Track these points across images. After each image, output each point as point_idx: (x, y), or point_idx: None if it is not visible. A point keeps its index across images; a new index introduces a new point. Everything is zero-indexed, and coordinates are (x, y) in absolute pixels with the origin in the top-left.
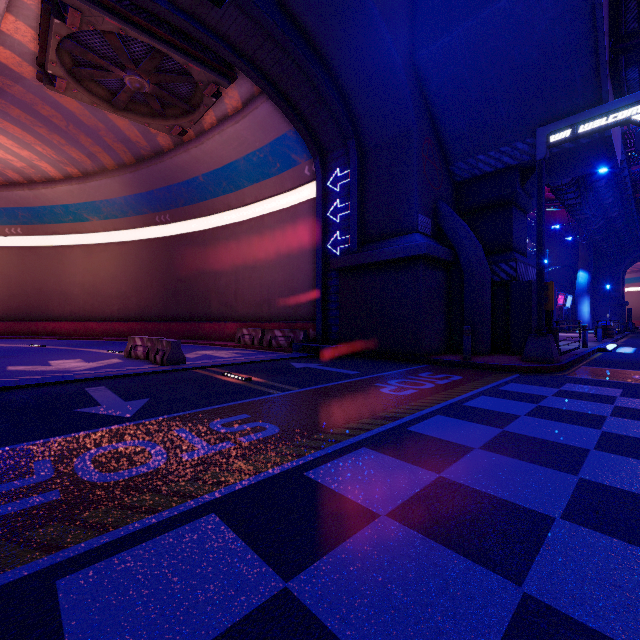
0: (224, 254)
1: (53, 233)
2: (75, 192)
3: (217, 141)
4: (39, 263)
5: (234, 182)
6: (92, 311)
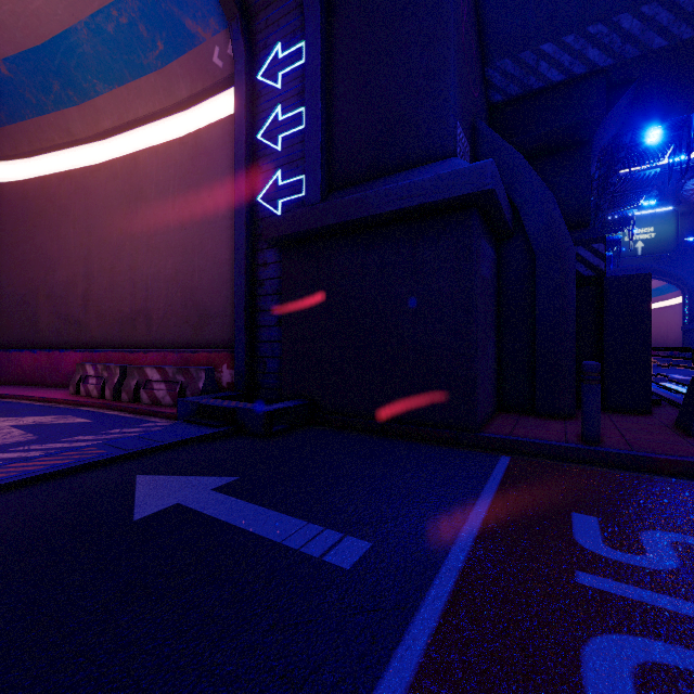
0: (63, 225)
1: None
2: None
3: None
4: None
5: (75, 83)
6: None
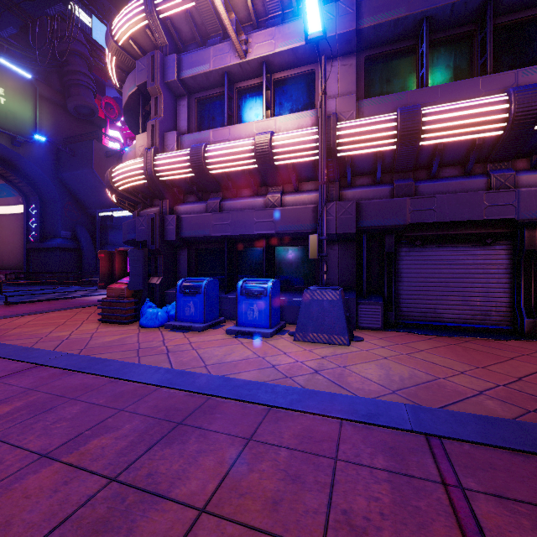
0: None
1: None
2: None
3: None
4: None
5: None
6: None
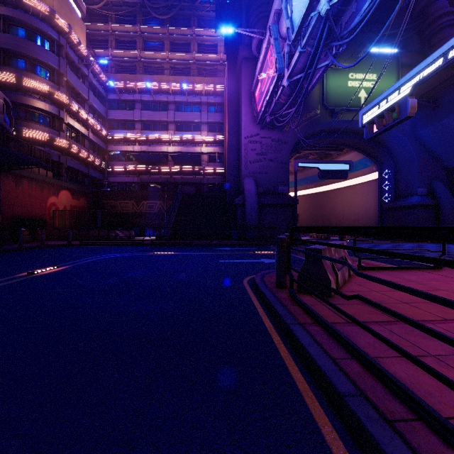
0: (337, 200)
1: None
2: None
3: None
4: None
5: None
6: None
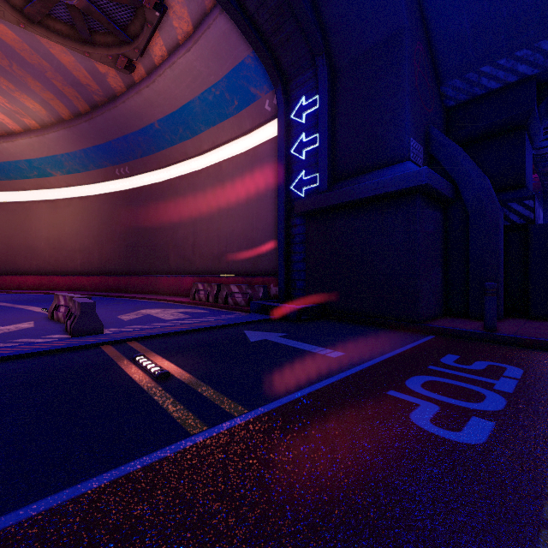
0: (182, 205)
1: (20, 189)
2: (35, 145)
3: (169, 77)
4: (7, 218)
5: (190, 127)
6: (57, 265)
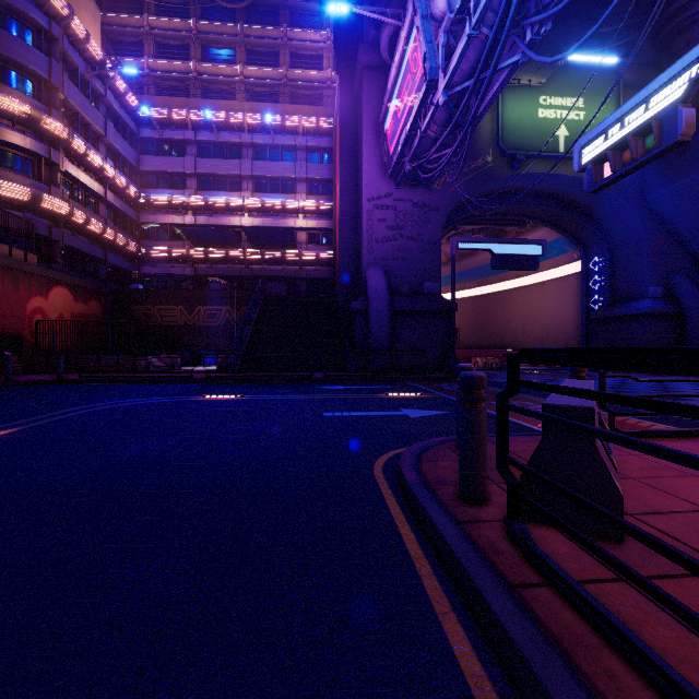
0: (514, 306)
1: None
2: None
3: None
4: None
5: None
6: None
